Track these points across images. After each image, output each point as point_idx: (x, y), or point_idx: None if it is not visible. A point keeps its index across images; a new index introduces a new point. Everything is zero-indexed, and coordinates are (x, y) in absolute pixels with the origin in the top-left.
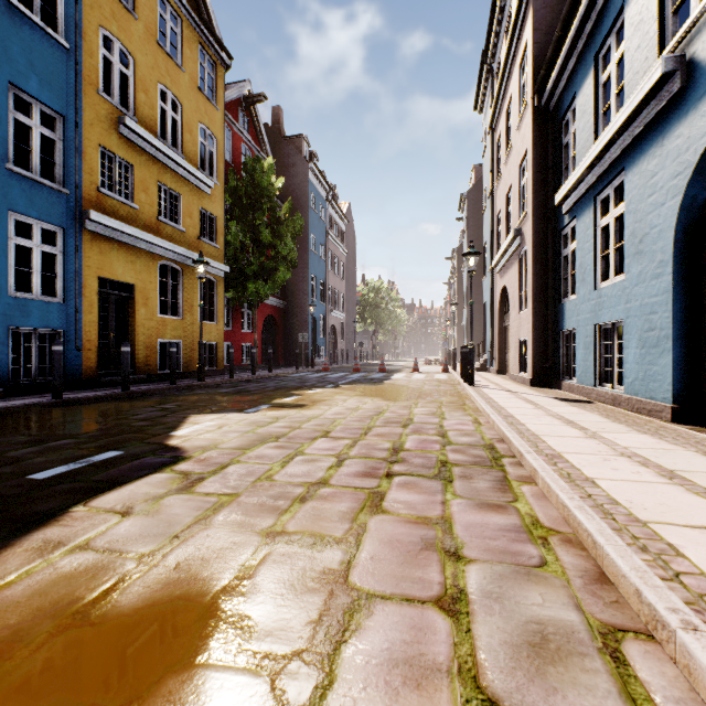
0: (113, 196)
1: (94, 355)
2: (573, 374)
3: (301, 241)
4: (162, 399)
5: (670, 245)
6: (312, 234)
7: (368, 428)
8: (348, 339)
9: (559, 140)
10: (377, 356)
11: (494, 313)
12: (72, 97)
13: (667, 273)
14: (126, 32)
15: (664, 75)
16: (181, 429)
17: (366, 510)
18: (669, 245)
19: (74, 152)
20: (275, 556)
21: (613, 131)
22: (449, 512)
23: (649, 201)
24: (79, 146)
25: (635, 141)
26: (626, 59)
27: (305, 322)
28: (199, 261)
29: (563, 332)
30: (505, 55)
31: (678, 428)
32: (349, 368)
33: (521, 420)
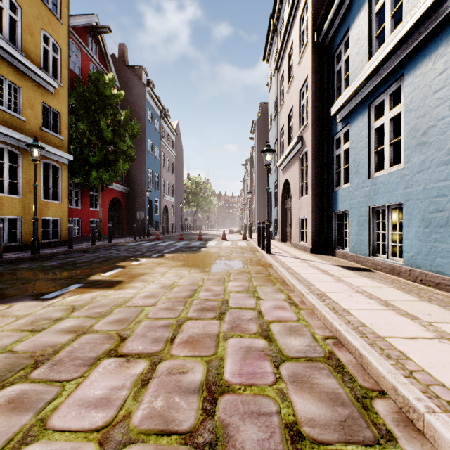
0: None
1: None
2: (344, 244)
3: (141, 143)
4: None
5: None
6: (149, 139)
7: (178, 325)
8: (177, 216)
9: (332, 68)
10: (197, 228)
11: (278, 199)
12: None
13: None
14: None
15: None
16: None
17: None
18: None
19: None
20: None
21: (399, 38)
22: None
23: (435, 96)
24: None
25: (418, 47)
26: None
27: (143, 203)
28: (32, 145)
29: (335, 212)
30: (289, 11)
31: None
32: (176, 237)
33: (340, 303)
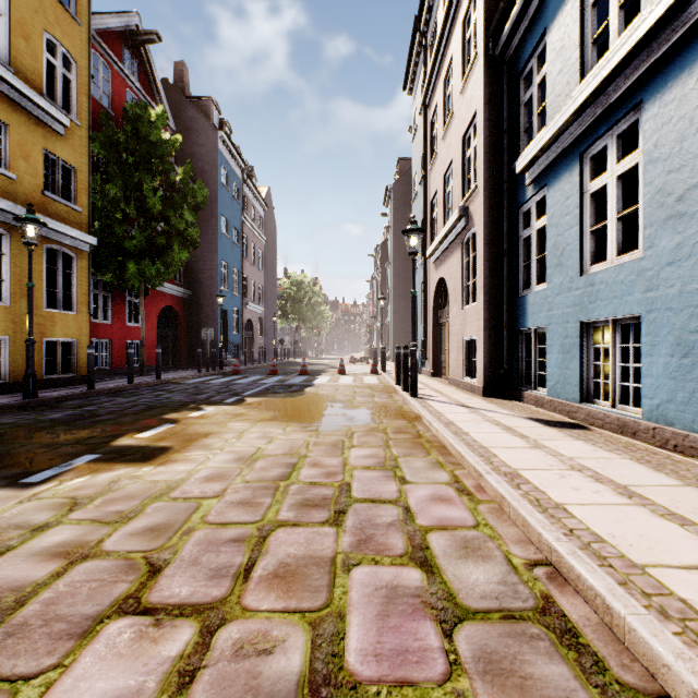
0: None
1: None
2: (538, 383)
3: (210, 220)
4: None
5: None
6: (223, 214)
7: (261, 537)
8: (267, 335)
9: (518, 97)
10: (300, 354)
11: (428, 309)
12: None
13: None
14: None
15: None
16: None
17: None
18: None
19: None
20: None
21: (637, 39)
22: None
23: None
24: None
25: (669, 54)
26: None
27: (214, 316)
28: (24, 219)
29: (522, 331)
30: (446, 8)
31: None
32: (266, 369)
33: (548, 492)
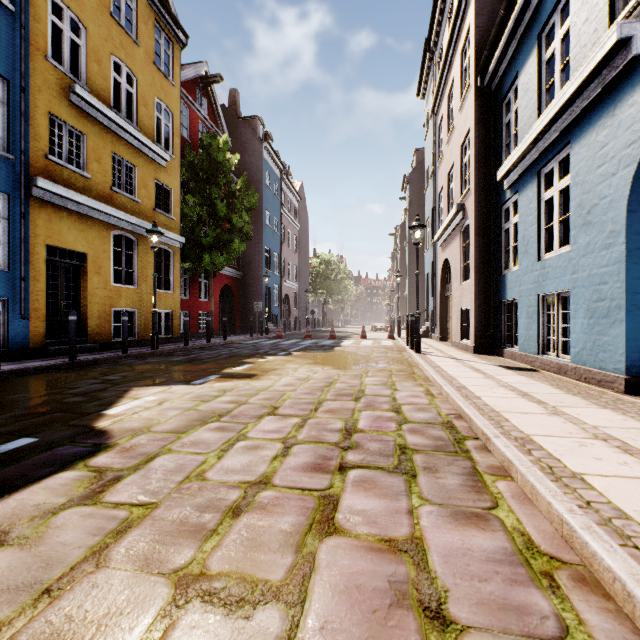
0: (62, 164)
1: (42, 324)
2: (514, 342)
3: (256, 215)
4: (109, 369)
5: (622, 215)
6: (267, 209)
7: (319, 402)
8: (300, 307)
9: (501, 119)
10: (328, 323)
11: (436, 284)
12: (17, 61)
13: (619, 243)
14: (77, 1)
15: (619, 42)
16: (116, 406)
17: (315, 528)
18: (621, 215)
19: (20, 117)
20: (181, 630)
21: (561, 104)
22: (419, 529)
23: (598, 172)
24: (26, 111)
25: (583, 113)
26: (572, 33)
27: (260, 292)
28: (152, 231)
29: (504, 302)
30: (448, 41)
31: (635, 401)
32: (301, 335)
33: (475, 393)
